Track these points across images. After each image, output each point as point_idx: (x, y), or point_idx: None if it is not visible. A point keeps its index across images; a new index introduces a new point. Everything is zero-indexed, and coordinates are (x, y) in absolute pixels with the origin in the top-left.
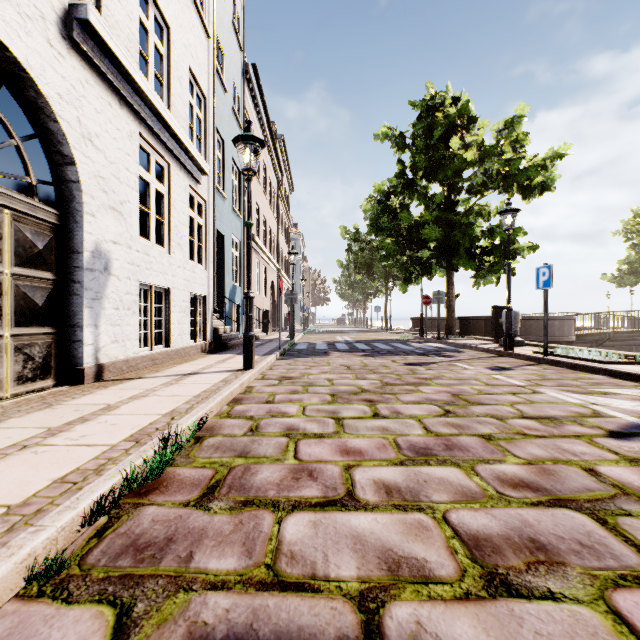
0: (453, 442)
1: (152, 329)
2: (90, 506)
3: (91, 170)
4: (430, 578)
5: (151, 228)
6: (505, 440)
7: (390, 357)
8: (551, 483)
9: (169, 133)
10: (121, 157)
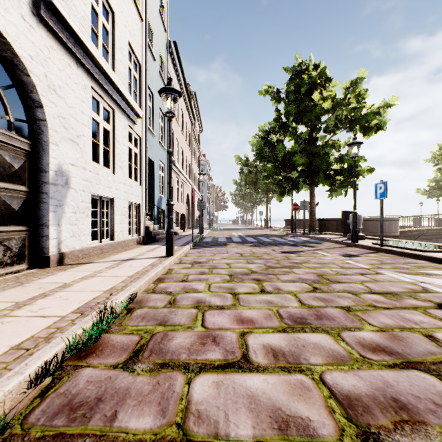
0: (322, 313)
1: (101, 227)
2: (35, 371)
3: (55, 112)
4: (314, 437)
5: (100, 155)
6: (361, 311)
7: (271, 247)
8: (401, 347)
9: (113, 87)
10: (77, 103)
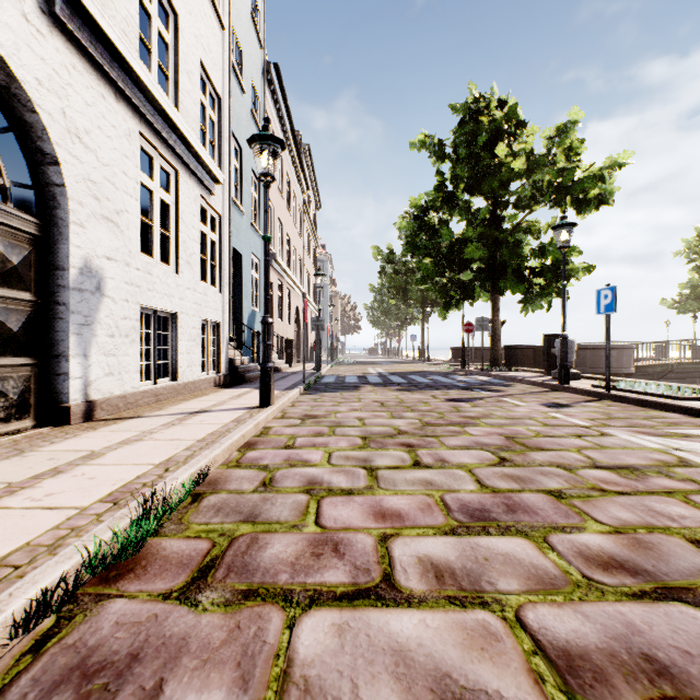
0: (515, 501)
1: (156, 360)
2: (24, 607)
3: (79, 172)
4: None
5: (154, 243)
6: (580, 498)
7: (429, 392)
8: (652, 562)
9: (176, 134)
10: (117, 159)
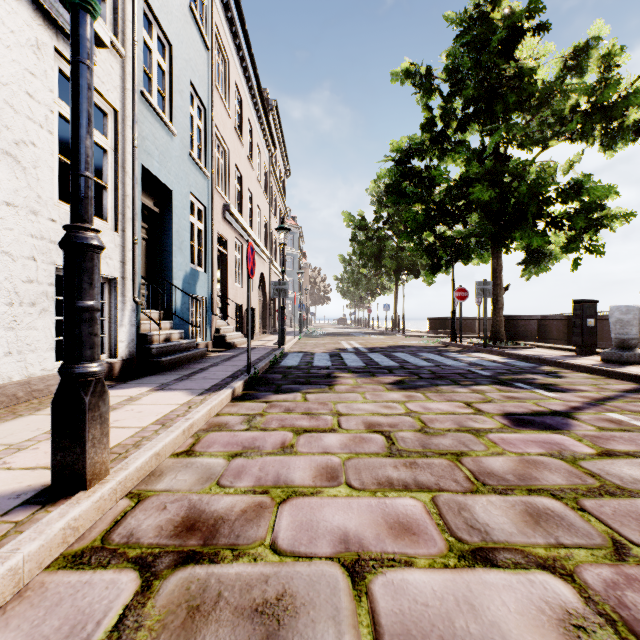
0: None
1: None
2: None
3: None
4: None
5: None
6: None
7: (451, 391)
8: None
9: None
10: None
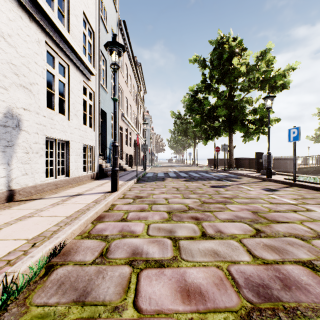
0: (284, 274)
1: (56, 166)
2: None
3: (4, 58)
4: None
5: (55, 103)
6: None
7: (201, 181)
8: None
9: (67, 45)
10: (30, 54)
